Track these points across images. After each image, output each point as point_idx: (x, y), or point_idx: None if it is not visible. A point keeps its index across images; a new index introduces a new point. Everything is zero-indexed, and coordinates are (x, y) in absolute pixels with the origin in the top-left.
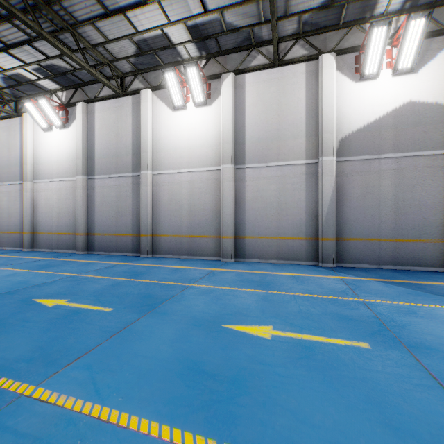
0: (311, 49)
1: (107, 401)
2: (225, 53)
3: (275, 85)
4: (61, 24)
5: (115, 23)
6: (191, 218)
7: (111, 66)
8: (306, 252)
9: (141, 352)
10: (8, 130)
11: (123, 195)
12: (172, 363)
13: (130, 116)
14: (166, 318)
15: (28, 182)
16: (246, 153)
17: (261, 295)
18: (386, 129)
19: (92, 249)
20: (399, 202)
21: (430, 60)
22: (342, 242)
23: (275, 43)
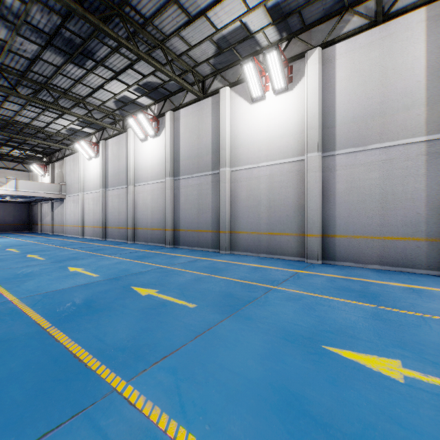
0: None
1: (193, 424)
2: (309, 27)
3: (377, 48)
4: (153, 42)
5: (197, 28)
6: (270, 215)
7: (193, 72)
8: (427, 257)
9: (226, 363)
10: (118, 144)
11: (204, 193)
12: (264, 389)
13: (209, 116)
14: (251, 324)
15: (131, 185)
16: (337, 137)
17: (369, 310)
18: None
19: (178, 243)
20: None
21: None
22: None
23: None
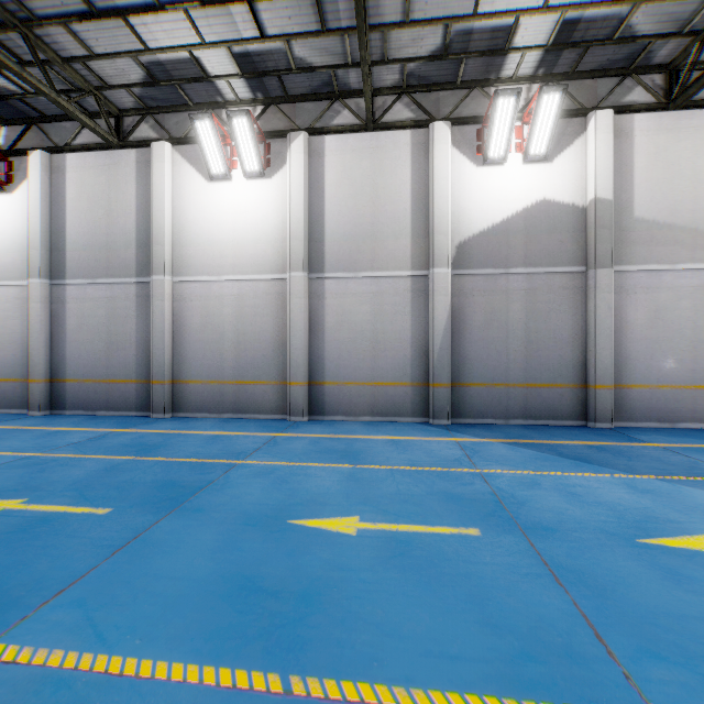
0: (419, 112)
1: (118, 647)
2: (293, 99)
3: (369, 158)
4: (3, 17)
5: (107, 30)
6: (238, 354)
7: (98, 96)
8: (413, 403)
9: (164, 571)
10: None
11: (121, 315)
12: (214, 583)
13: (132, 182)
14: (202, 517)
15: None
16: (326, 256)
17: (346, 472)
18: (515, 234)
19: (61, 406)
20: (532, 334)
21: (567, 148)
22: (460, 389)
23: (367, 98)
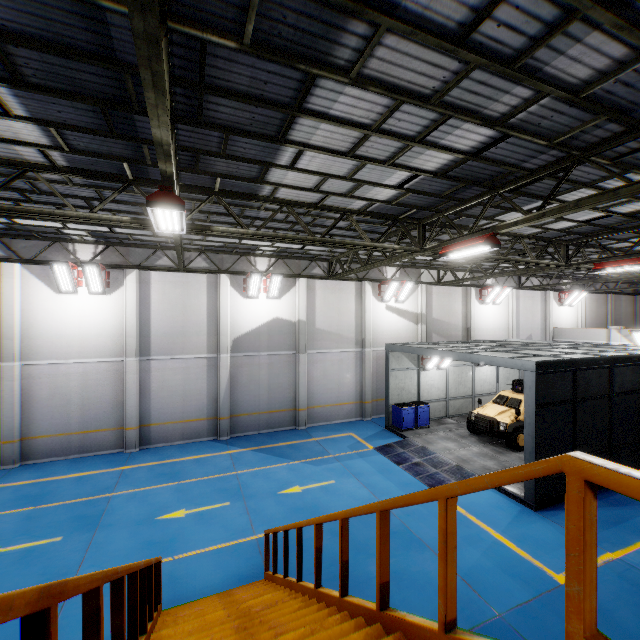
0: (212, 264)
1: None
2: (128, 245)
3: (181, 288)
4: None
5: None
6: (84, 413)
7: None
8: (208, 429)
9: (116, 549)
10: None
11: None
12: (138, 546)
13: None
14: (115, 527)
15: None
16: (152, 346)
17: (175, 487)
18: (263, 334)
19: None
20: (271, 386)
21: (288, 292)
22: (235, 418)
23: (181, 268)
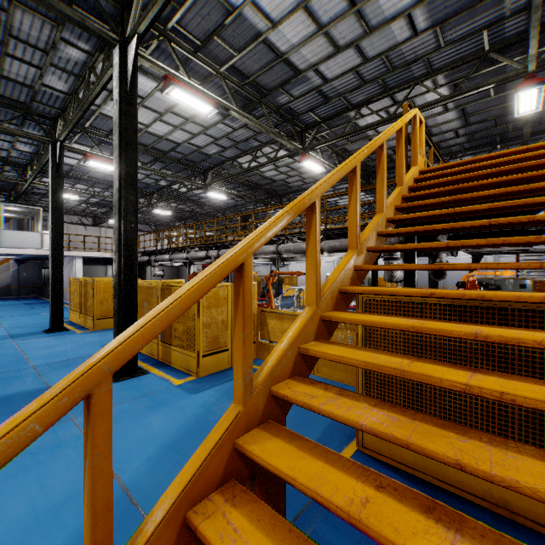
0: None
1: None
2: None
3: None
4: None
5: None
6: None
7: None
8: None
9: None
10: None
11: None
12: None
13: None
14: None
15: None
16: None
17: None
18: None
19: None
20: None
21: None
22: None
23: None
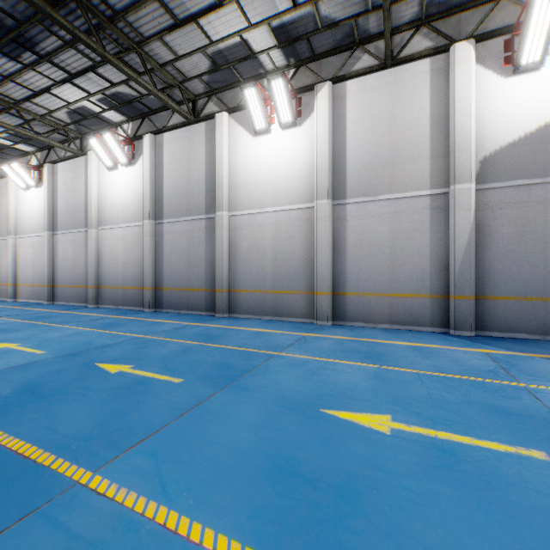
0: (439, 39)
1: (176, 502)
2: (319, 57)
3: (387, 92)
4: (126, 43)
5: (186, 35)
6: (276, 270)
7: (181, 88)
8: (432, 314)
9: (217, 438)
10: (73, 171)
11: (195, 242)
12: (256, 458)
13: (203, 146)
14: (248, 395)
15: (93, 229)
16: (347, 184)
17: (372, 371)
18: None
19: (160, 306)
20: None
21: None
22: (485, 302)
23: (387, 35)
